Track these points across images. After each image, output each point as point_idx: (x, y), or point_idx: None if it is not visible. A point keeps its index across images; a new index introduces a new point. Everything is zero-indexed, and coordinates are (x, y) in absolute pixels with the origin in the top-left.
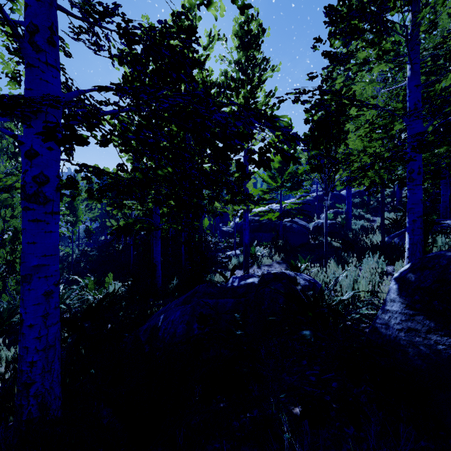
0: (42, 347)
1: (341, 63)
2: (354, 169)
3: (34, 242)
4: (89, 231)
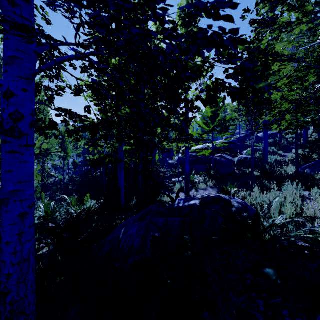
0: (17, 261)
1: (267, 26)
2: (274, 114)
3: (10, 170)
4: (75, 163)
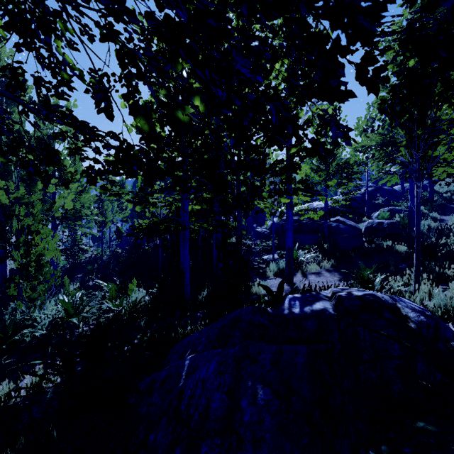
0: None
1: None
2: None
3: None
4: (120, 232)
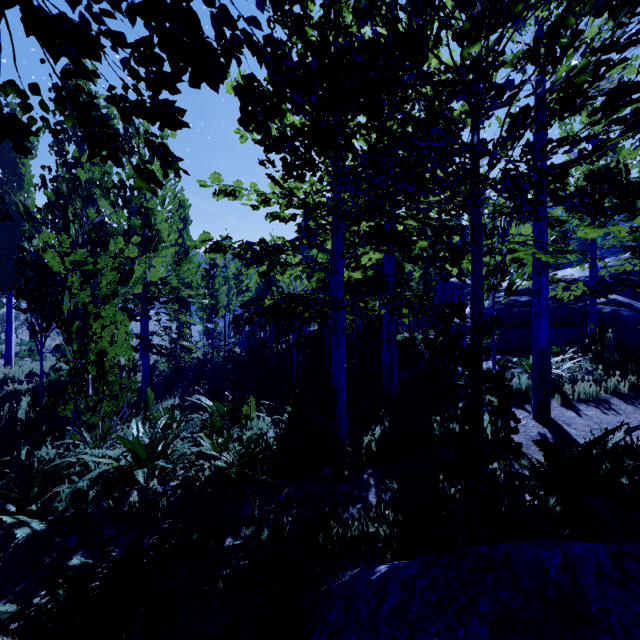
0: None
1: None
2: None
3: None
4: (238, 323)
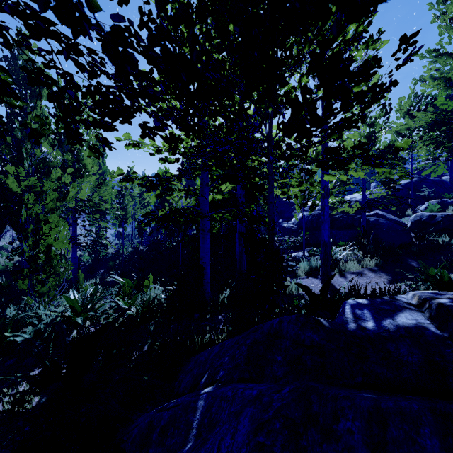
0: None
1: None
2: None
3: None
4: (141, 228)
